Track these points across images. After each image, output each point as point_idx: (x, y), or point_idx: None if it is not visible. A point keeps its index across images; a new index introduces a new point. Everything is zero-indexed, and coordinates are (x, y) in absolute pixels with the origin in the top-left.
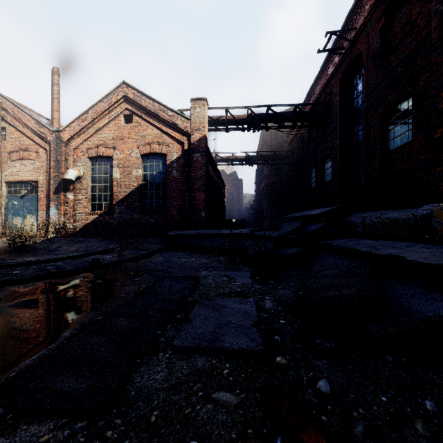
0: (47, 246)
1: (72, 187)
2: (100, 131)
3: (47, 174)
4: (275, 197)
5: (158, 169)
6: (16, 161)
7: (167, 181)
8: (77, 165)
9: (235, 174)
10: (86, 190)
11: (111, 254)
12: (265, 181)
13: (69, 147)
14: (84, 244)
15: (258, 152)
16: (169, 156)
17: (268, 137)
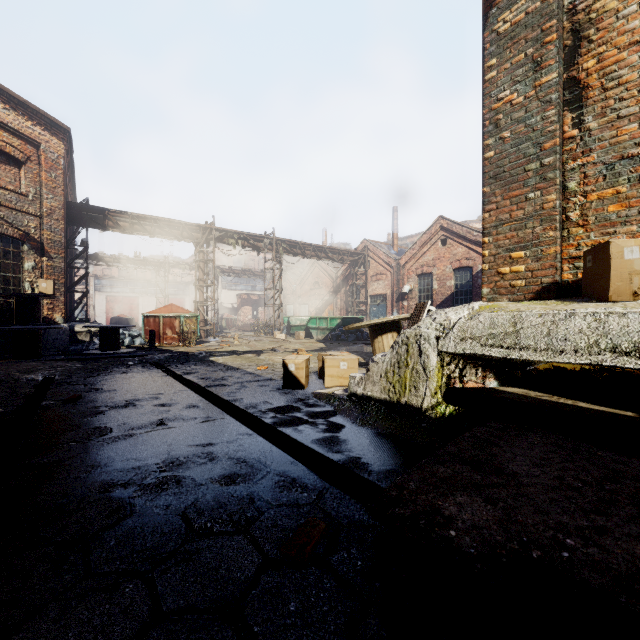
0: None
1: (406, 297)
2: (424, 255)
3: (391, 289)
4: None
5: (466, 279)
6: (374, 282)
7: (473, 288)
8: (409, 281)
9: None
10: (415, 298)
11: None
12: None
13: (404, 269)
14: None
15: None
16: (474, 268)
17: None
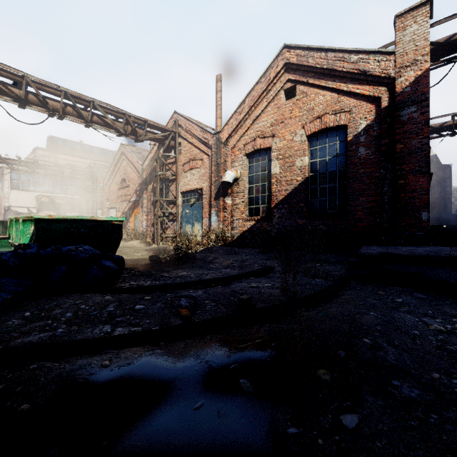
0: (205, 257)
1: (230, 191)
2: (257, 120)
3: (209, 180)
4: None
5: (333, 151)
6: (187, 172)
7: (349, 166)
8: (235, 166)
9: (435, 159)
10: (243, 192)
11: (270, 279)
12: None
13: (227, 147)
14: (239, 257)
15: None
16: (351, 126)
17: None
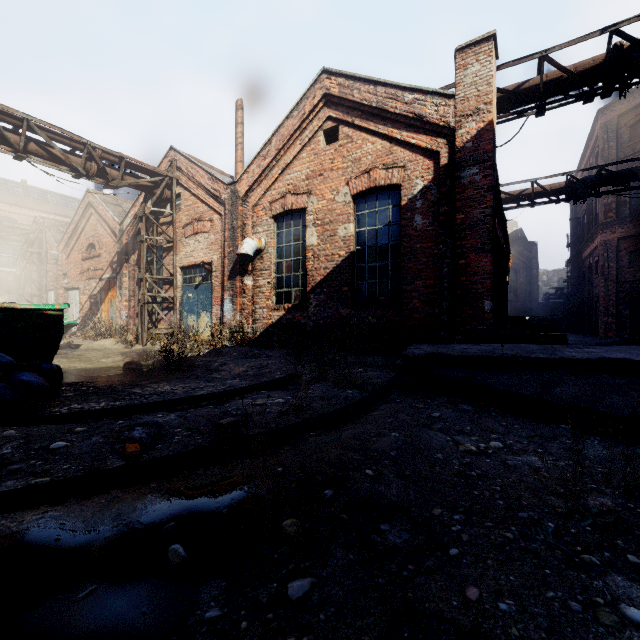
0: (208, 362)
1: (251, 267)
2: (287, 169)
3: (222, 251)
4: (632, 268)
5: (385, 218)
6: (190, 237)
7: (403, 238)
8: (258, 232)
9: (521, 235)
10: (269, 269)
11: (288, 392)
12: (601, 236)
13: (247, 204)
14: (258, 362)
15: (602, 167)
16: (406, 187)
17: (609, 143)
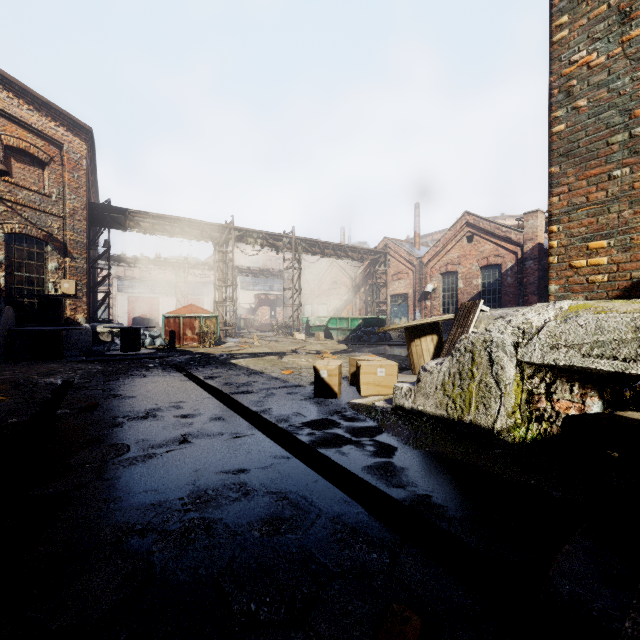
0: None
1: (429, 296)
2: (448, 252)
3: (413, 288)
4: None
5: (495, 277)
6: (395, 281)
7: (502, 287)
8: (433, 280)
9: None
10: (439, 298)
11: None
12: None
13: (427, 267)
14: None
15: None
16: (503, 265)
17: None
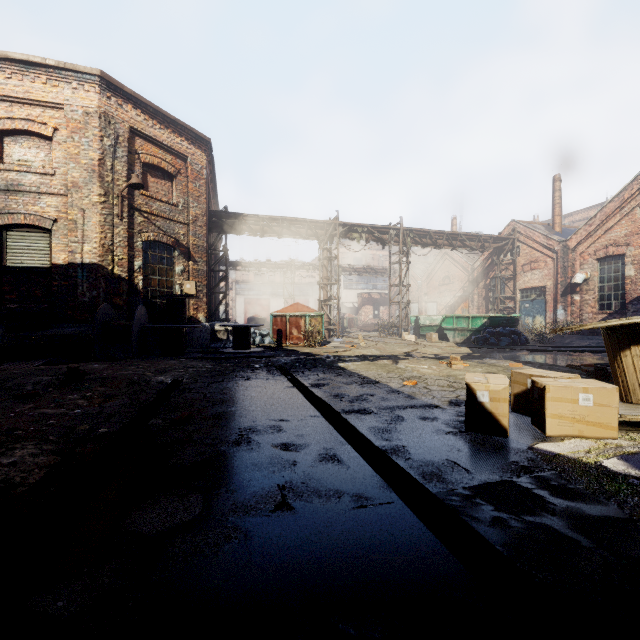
0: (560, 341)
1: (578, 289)
2: (608, 231)
3: (554, 280)
4: None
5: None
6: (527, 272)
7: None
8: (583, 268)
9: None
10: (593, 290)
11: None
12: None
13: (575, 252)
14: (594, 341)
15: None
16: None
17: None
